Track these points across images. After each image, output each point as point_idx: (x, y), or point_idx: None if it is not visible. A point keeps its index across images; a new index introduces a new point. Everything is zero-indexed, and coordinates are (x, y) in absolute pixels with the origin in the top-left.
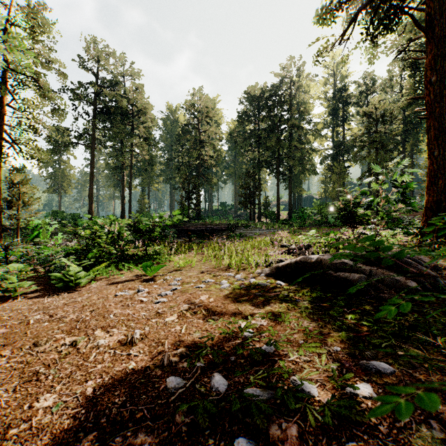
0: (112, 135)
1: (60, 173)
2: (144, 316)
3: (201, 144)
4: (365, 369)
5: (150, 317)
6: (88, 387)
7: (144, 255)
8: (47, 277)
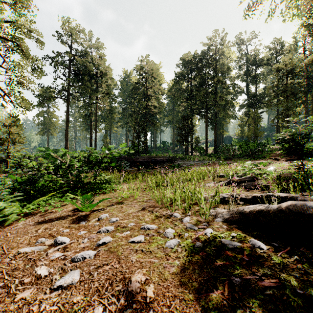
0: (82, 91)
1: (48, 120)
2: None
3: (148, 97)
4: None
5: None
6: None
7: (95, 183)
8: None
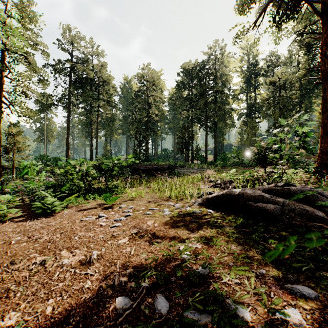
0: (83, 99)
1: (46, 127)
2: (102, 238)
3: (149, 105)
4: (290, 293)
5: (106, 239)
6: (48, 305)
7: (106, 188)
8: (31, 205)
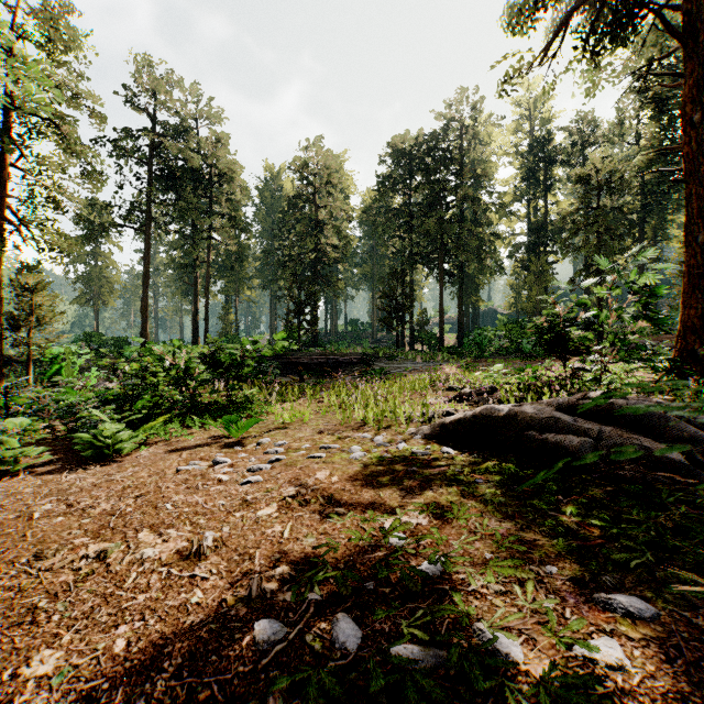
0: (178, 213)
1: (97, 273)
2: (223, 506)
3: (320, 227)
4: (605, 610)
5: (232, 508)
6: (118, 637)
7: (228, 403)
8: (70, 439)
